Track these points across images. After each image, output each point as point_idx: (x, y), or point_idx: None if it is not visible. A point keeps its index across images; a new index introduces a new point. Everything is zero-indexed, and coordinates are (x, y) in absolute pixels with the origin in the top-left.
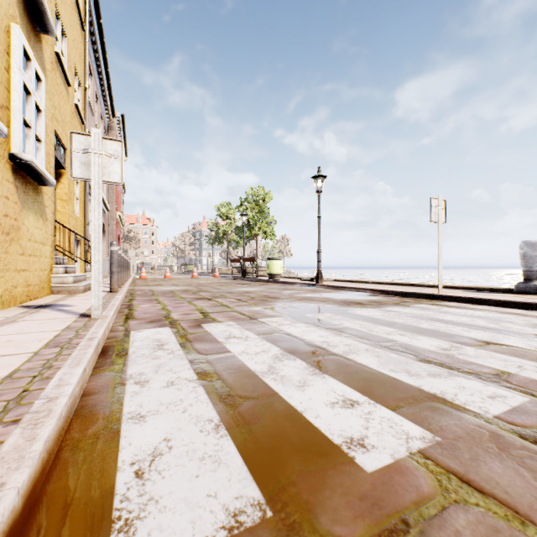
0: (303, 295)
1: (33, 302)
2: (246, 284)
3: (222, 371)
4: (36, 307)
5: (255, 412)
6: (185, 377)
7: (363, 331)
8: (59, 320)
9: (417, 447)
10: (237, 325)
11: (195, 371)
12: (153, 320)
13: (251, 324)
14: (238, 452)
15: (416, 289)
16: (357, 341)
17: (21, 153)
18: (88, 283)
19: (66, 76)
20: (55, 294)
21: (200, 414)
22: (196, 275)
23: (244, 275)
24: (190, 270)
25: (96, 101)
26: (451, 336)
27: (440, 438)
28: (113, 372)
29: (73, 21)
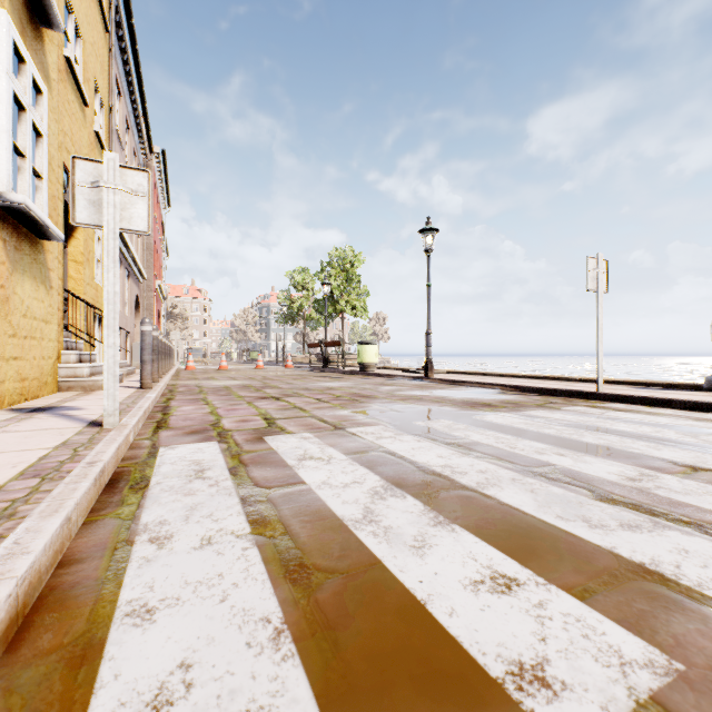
0: (407, 393)
1: (28, 403)
2: (328, 378)
3: (291, 517)
4: (30, 411)
5: (344, 602)
6: (230, 528)
7: (502, 449)
8: (56, 432)
9: (646, 688)
10: (316, 438)
11: (247, 517)
12: (194, 431)
13: (336, 436)
14: (314, 699)
15: (564, 385)
16: (496, 466)
17: (9, 192)
18: None
19: (81, 92)
20: (64, 392)
21: (250, 607)
22: (262, 365)
23: (326, 365)
24: (253, 358)
25: (127, 131)
26: (635, 457)
27: (681, 664)
28: (119, 519)
29: (92, 17)
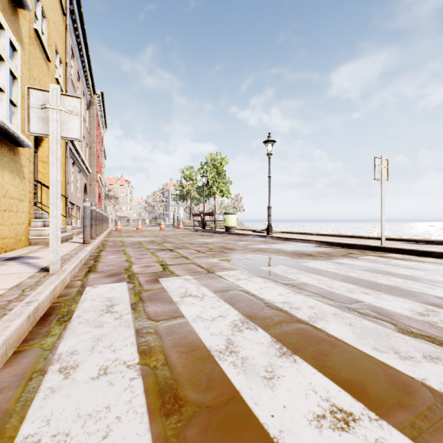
0: (256, 246)
1: (6, 254)
2: (205, 236)
3: (171, 348)
4: (5, 259)
5: (208, 439)
6: (124, 358)
7: (323, 288)
8: (16, 276)
9: None
10: (194, 279)
11: (138, 348)
12: (112, 274)
13: (208, 278)
14: None
15: (358, 241)
16: (321, 302)
17: None
18: (64, 235)
19: (46, 52)
20: (33, 246)
21: None
22: (164, 227)
23: (204, 227)
24: (159, 223)
25: (79, 80)
26: (419, 296)
27: None
28: (41, 348)
29: (54, 5)
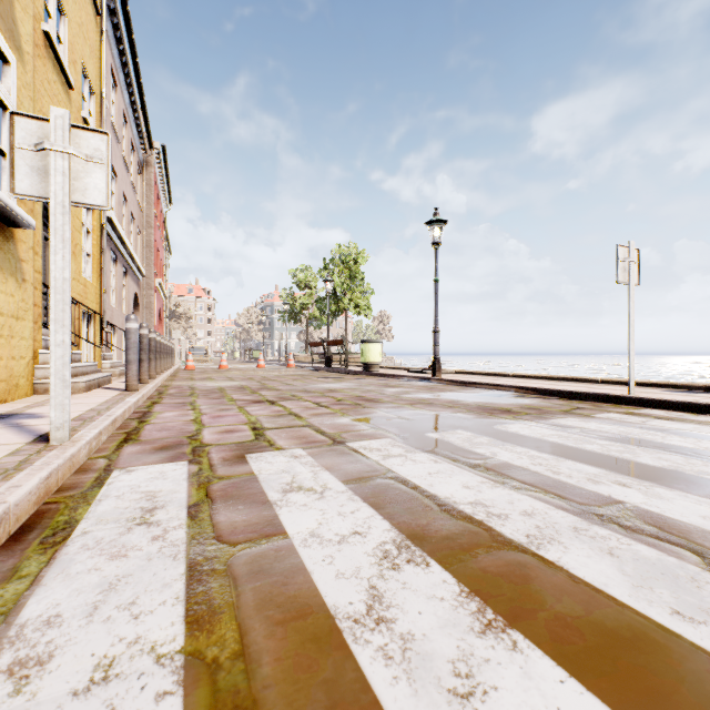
0: (415, 396)
1: None
2: (330, 378)
3: (255, 610)
4: None
5: None
6: (152, 638)
7: (543, 474)
8: None
9: None
10: (309, 456)
11: (187, 609)
12: (165, 445)
13: (333, 454)
14: None
15: (587, 387)
16: (544, 503)
17: None
18: (95, 377)
19: (65, 72)
20: (40, 395)
21: None
22: (263, 364)
23: (329, 365)
24: (256, 357)
25: (125, 125)
26: None
27: None
28: None
29: None
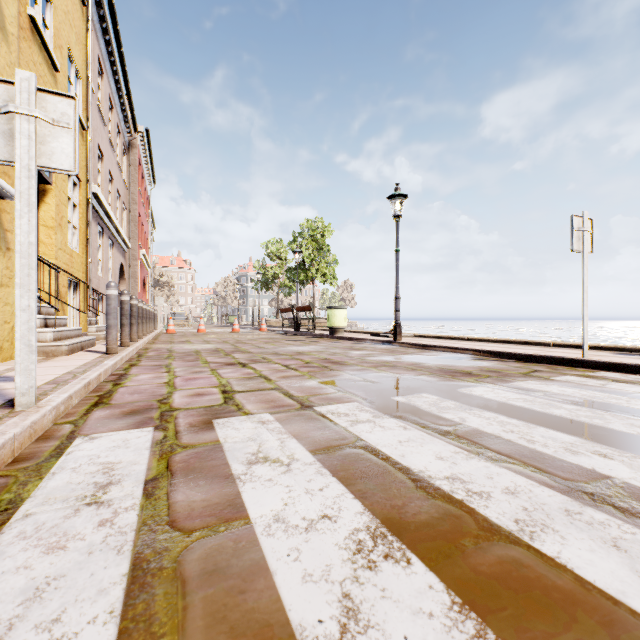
0: (379, 359)
1: None
2: (299, 341)
3: (202, 633)
4: None
5: None
6: None
7: (517, 443)
8: None
9: None
10: (277, 422)
11: (120, 631)
12: (134, 410)
13: (301, 420)
14: None
15: (540, 350)
16: (526, 478)
17: None
18: (78, 340)
19: (50, 55)
20: None
21: None
22: (238, 329)
23: (297, 329)
24: (232, 322)
25: (111, 109)
26: None
27: None
28: None
29: None
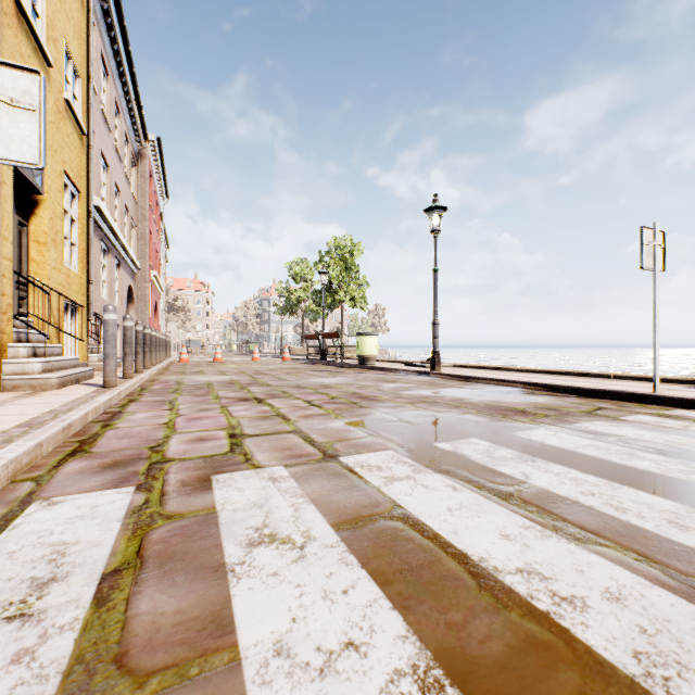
0: (416, 393)
1: None
2: (325, 372)
3: None
4: None
5: None
6: None
7: (603, 513)
8: None
9: None
10: (292, 479)
11: None
12: (118, 461)
13: (322, 475)
14: None
15: (601, 383)
16: (630, 572)
17: None
18: (72, 372)
19: (42, 47)
20: (8, 392)
21: None
22: (258, 357)
23: (324, 358)
24: (252, 350)
25: (118, 115)
26: None
27: None
28: None
29: None
